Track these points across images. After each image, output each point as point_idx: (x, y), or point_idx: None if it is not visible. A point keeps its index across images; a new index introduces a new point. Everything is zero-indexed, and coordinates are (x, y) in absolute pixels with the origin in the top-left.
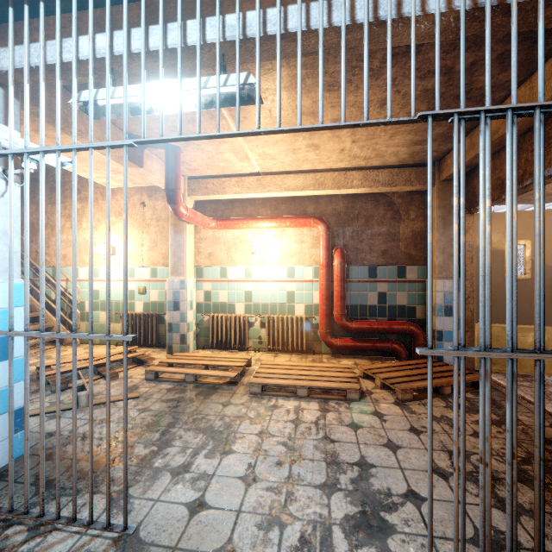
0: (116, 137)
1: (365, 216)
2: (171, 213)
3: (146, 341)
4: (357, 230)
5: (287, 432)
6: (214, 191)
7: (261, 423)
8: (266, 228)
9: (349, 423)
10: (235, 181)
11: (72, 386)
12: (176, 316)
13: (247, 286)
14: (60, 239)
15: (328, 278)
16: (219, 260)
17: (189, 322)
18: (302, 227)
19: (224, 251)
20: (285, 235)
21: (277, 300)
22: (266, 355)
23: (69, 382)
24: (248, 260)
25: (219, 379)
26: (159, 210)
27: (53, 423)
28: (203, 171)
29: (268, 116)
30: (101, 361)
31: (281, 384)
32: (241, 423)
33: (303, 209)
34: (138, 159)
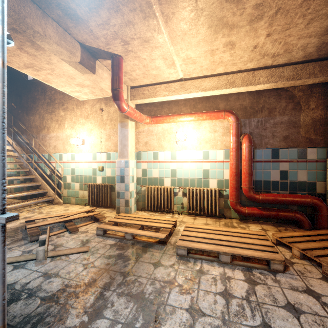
0: (72, 45)
1: (268, 108)
2: (118, 113)
3: (103, 204)
4: (261, 120)
5: (219, 310)
6: (148, 95)
7: (190, 294)
8: (187, 121)
9: (285, 303)
10: (164, 87)
11: None
12: (122, 187)
13: (173, 166)
14: (52, 135)
15: (237, 158)
16: (152, 147)
17: (131, 191)
18: (215, 119)
19: (156, 140)
20: (202, 126)
21: (195, 176)
22: (187, 218)
23: (44, 233)
24: (173, 146)
25: (151, 238)
26: (112, 113)
27: (14, 274)
28: (141, 80)
29: (194, 9)
30: (68, 218)
31: (205, 249)
32: (170, 290)
33: (215, 106)
34: (91, 67)
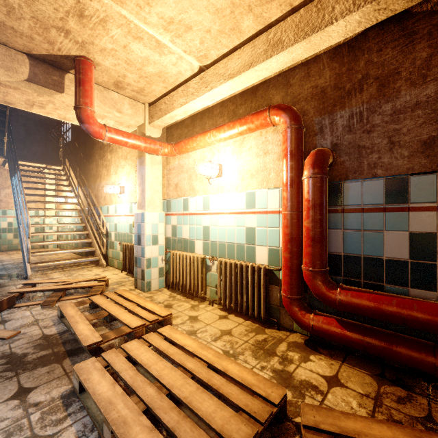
0: (11, 59)
1: (377, 77)
2: None
3: (133, 272)
4: (360, 111)
5: None
6: (165, 110)
7: None
8: (216, 142)
9: None
10: (181, 91)
11: (12, 307)
12: (139, 251)
13: (205, 220)
14: (103, 184)
15: (293, 204)
16: (183, 191)
17: (150, 257)
18: (258, 128)
19: (187, 180)
20: (245, 147)
21: (234, 239)
22: (212, 313)
23: (25, 301)
24: (207, 187)
25: None
26: None
27: None
28: (151, 89)
29: None
30: (61, 286)
31: (90, 394)
32: None
33: (266, 103)
34: (54, 84)
